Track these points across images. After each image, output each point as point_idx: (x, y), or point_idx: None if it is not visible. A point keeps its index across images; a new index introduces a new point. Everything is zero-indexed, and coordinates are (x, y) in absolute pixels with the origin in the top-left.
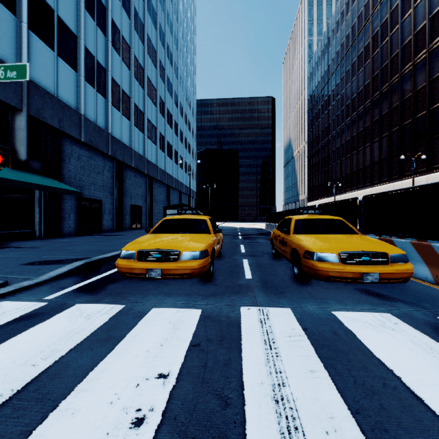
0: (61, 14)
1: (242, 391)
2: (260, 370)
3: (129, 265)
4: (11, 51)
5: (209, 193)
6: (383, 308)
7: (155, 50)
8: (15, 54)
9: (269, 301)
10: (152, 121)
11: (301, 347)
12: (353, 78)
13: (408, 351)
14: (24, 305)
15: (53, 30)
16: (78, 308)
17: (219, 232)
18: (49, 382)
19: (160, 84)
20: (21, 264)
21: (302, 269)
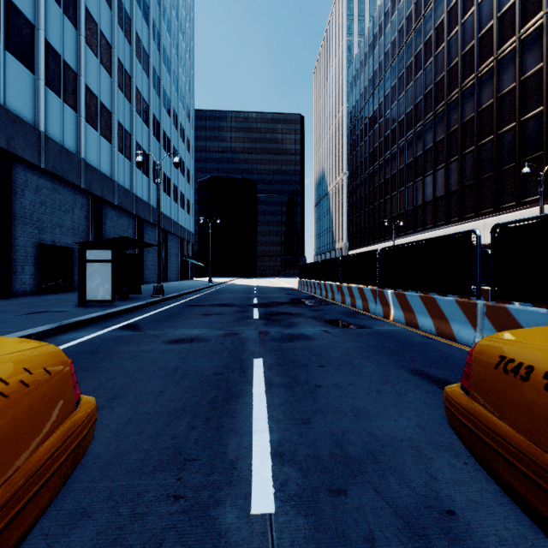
0: None
1: None
2: None
3: None
4: None
5: (209, 231)
6: None
7: None
8: None
9: None
10: (101, 98)
11: None
12: (417, 74)
13: None
14: None
15: None
16: None
17: None
18: None
19: (122, 41)
20: None
21: None
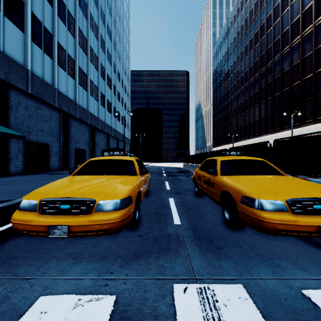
0: None
1: None
2: None
3: (26, 220)
4: None
5: (140, 140)
6: None
7: (97, 26)
8: None
9: (209, 267)
10: (94, 82)
11: None
12: (246, 57)
13: None
14: None
15: None
16: None
17: (145, 173)
18: None
19: (101, 54)
20: None
21: (238, 216)
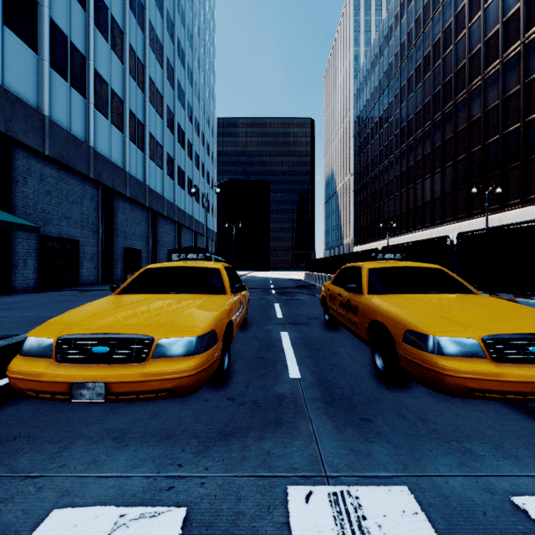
0: None
1: None
2: None
3: (32, 372)
4: None
5: (233, 233)
6: None
7: (160, 43)
8: None
9: (349, 455)
10: (156, 137)
11: None
12: (410, 95)
13: None
14: None
15: None
16: None
17: (241, 290)
18: None
19: (168, 90)
20: None
21: (399, 364)
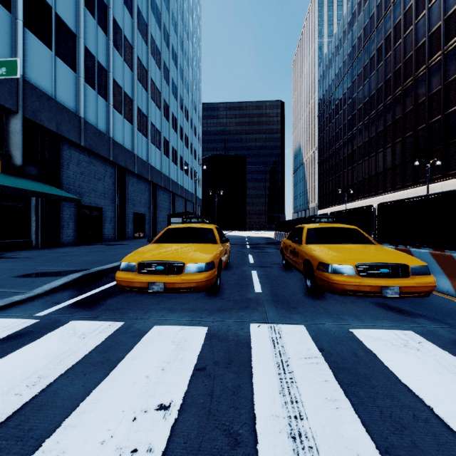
0: (59, 12)
1: (254, 425)
2: (274, 400)
3: (129, 278)
4: (5, 50)
5: (216, 200)
6: (404, 325)
7: (159, 51)
8: (10, 53)
9: (280, 317)
10: (156, 125)
11: (318, 371)
12: (365, 81)
13: (437, 375)
14: (13, 323)
15: (51, 28)
16: (72, 326)
17: (226, 241)
18: (33, 415)
19: (165, 87)
20: (14, 276)
21: (316, 282)
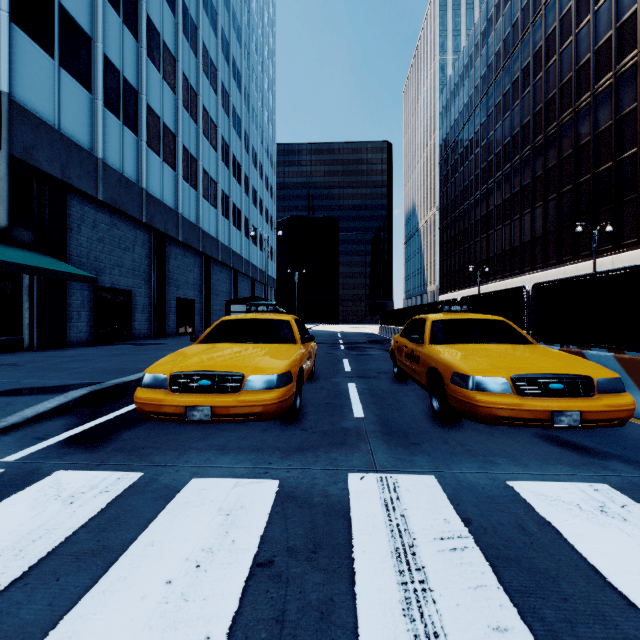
0: (65, 2)
1: None
2: (395, 631)
3: (155, 398)
4: None
5: (296, 280)
6: (591, 472)
7: (214, 66)
8: None
9: (396, 461)
10: (210, 173)
11: (467, 565)
12: (506, 114)
13: None
14: None
15: (53, 26)
16: (56, 480)
17: (310, 340)
18: None
19: (223, 118)
20: None
21: (448, 403)
